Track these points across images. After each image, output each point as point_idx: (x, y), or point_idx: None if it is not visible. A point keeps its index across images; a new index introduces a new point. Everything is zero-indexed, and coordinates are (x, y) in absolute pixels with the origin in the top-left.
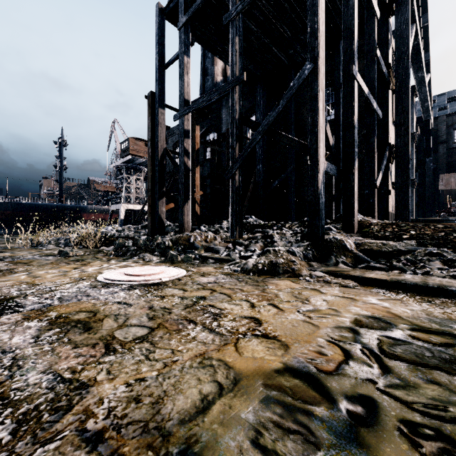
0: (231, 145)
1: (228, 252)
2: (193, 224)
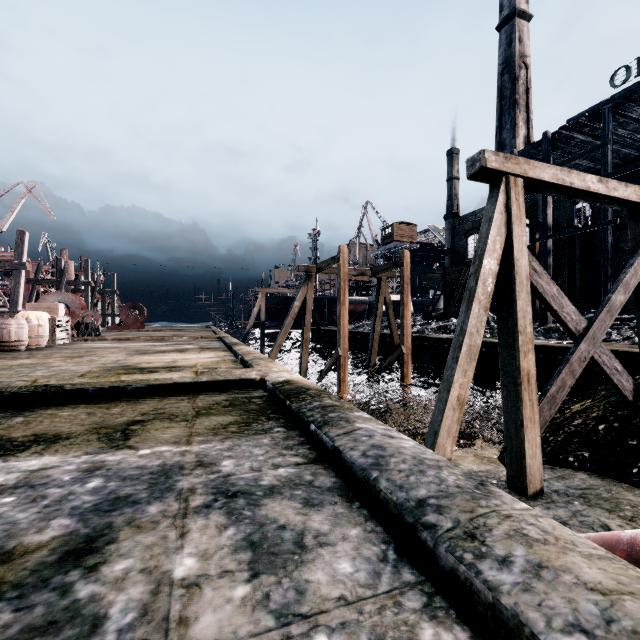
0: (603, 265)
1: (605, 337)
2: (533, 317)
